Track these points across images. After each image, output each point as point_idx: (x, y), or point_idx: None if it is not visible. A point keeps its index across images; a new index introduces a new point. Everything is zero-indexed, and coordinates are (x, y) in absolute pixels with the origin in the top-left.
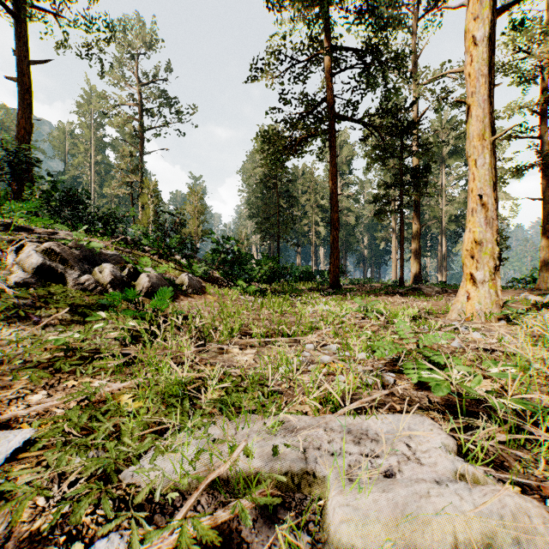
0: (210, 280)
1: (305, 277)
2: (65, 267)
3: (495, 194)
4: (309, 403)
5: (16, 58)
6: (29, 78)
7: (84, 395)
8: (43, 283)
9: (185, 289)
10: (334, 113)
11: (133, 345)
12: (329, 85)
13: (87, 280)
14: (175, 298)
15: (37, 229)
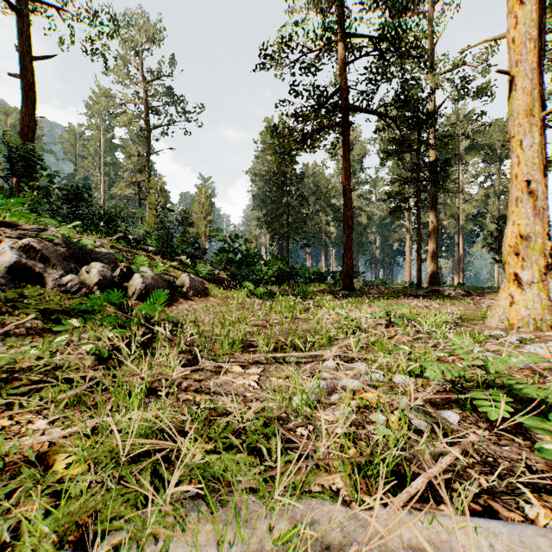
0: (216, 281)
1: (316, 278)
2: (47, 266)
3: (545, 179)
4: (340, 470)
5: (20, 55)
6: (33, 75)
7: (7, 449)
8: (17, 284)
9: (186, 291)
10: (348, 104)
11: (110, 360)
12: (342, 74)
13: (69, 281)
14: (173, 301)
15: (25, 225)
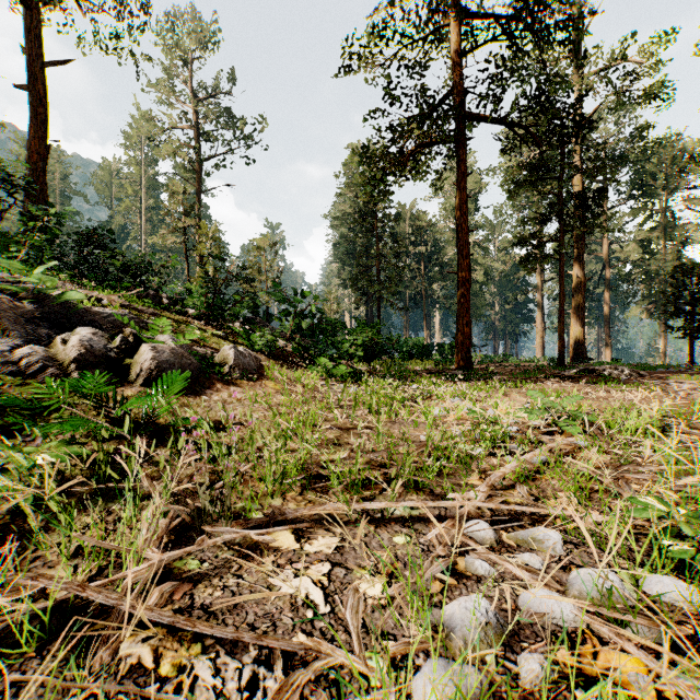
0: (279, 356)
1: (418, 353)
2: None
3: None
4: None
5: (28, 59)
6: (44, 85)
7: None
8: None
9: (228, 371)
10: (464, 111)
11: (37, 514)
12: (456, 69)
13: (25, 356)
14: (206, 387)
15: None
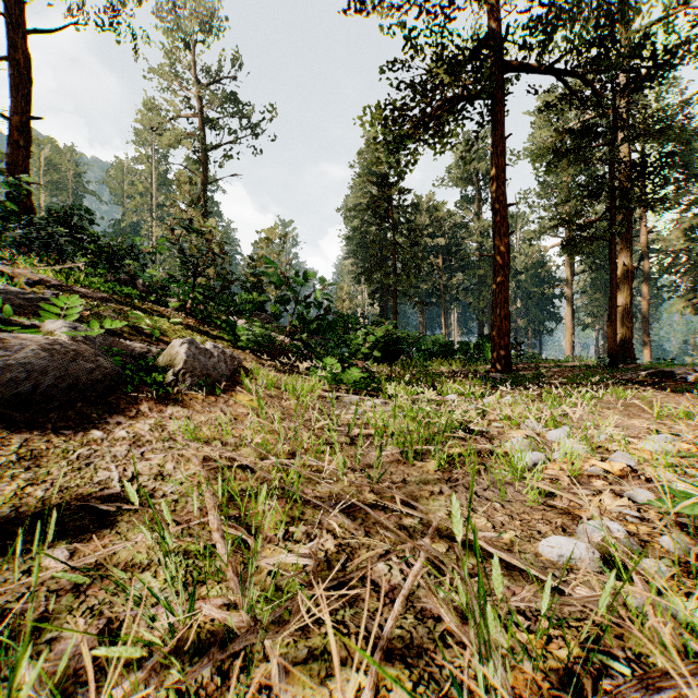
0: (276, 355)
1: (440, 352)
2: None
3: None
4: None
5: (8, 27)
6: (26, 56)
7: None
8: None
9: (170, 380)
10: (502, 59)
11: None
12: (493, 9)
13: None
14: (116, 409)
15: None
